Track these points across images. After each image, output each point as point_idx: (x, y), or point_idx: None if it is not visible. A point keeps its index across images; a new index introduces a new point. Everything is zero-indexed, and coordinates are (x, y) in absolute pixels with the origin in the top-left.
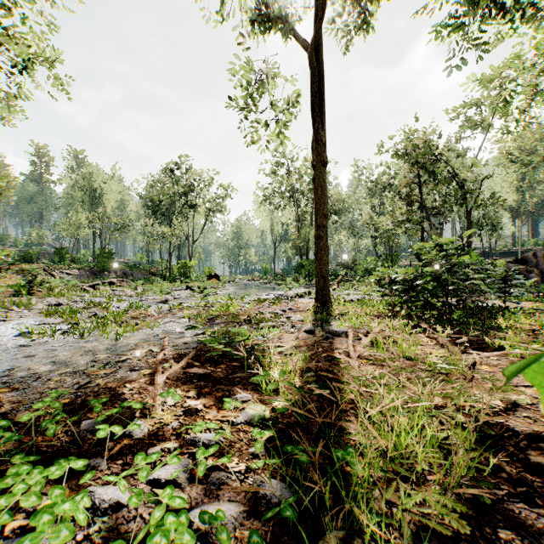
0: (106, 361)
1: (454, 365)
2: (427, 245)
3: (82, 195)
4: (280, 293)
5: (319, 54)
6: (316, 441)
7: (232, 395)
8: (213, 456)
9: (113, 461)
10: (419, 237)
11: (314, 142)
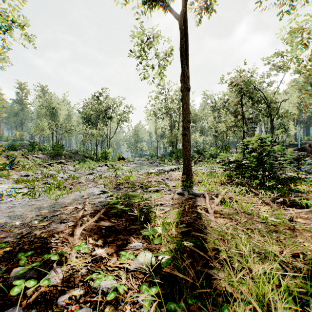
0: (45, 215)
1: (280, 219)
2: (253, 139)
3: (45, 111)
4: (161, 168)
5: (184, 22)
6: (193, 291)
7: (128, 243)
8: (110, 303)
9: (28, 309)
10: (241, 135)
11: (182, 76)
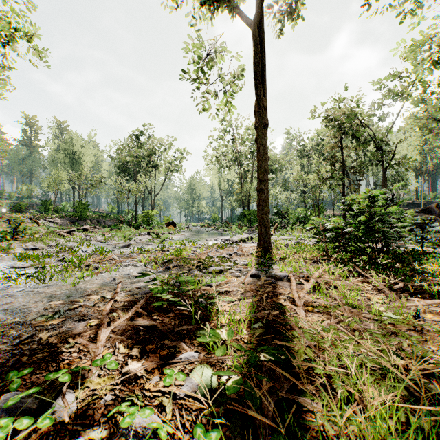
0: (58, 309)
1: (401, 315)
2: (359, 197)
3: (63, 157)
4: (227, 238)
5: (260, 30)
6: (274, 434)
7: (177, 353)
8: None
9: None
10: (341, 191)
11: (257, 106)
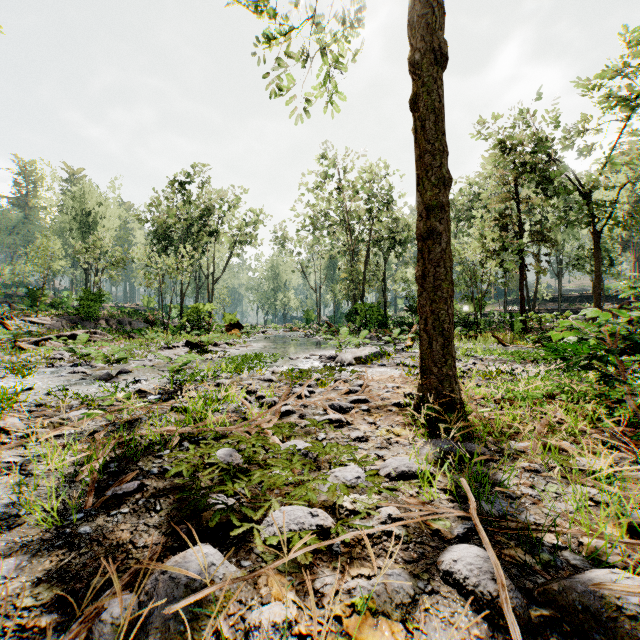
0: None
1: None
2: None
3: (69, 221)
4: (330, 354)
5: None
6: None
7: None
8: None
9: None
10: (517, 272)
11: None
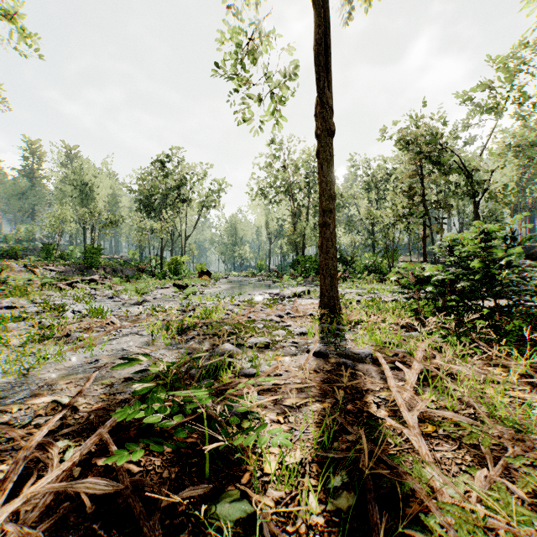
0: None
1: None
2: (471, 232)
3: (71, 190)
4: (276, 292)
5: None
6: None
7: None
8: None
9: None
10: (421, 232)
11: (319, 105)
